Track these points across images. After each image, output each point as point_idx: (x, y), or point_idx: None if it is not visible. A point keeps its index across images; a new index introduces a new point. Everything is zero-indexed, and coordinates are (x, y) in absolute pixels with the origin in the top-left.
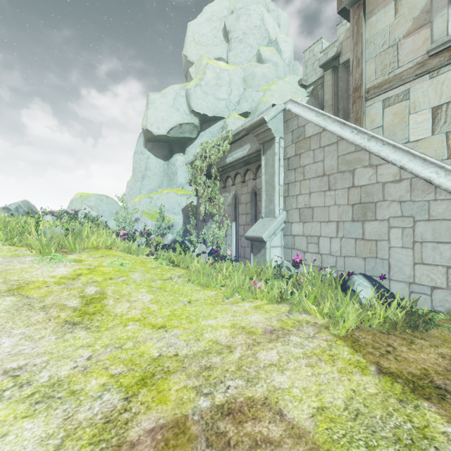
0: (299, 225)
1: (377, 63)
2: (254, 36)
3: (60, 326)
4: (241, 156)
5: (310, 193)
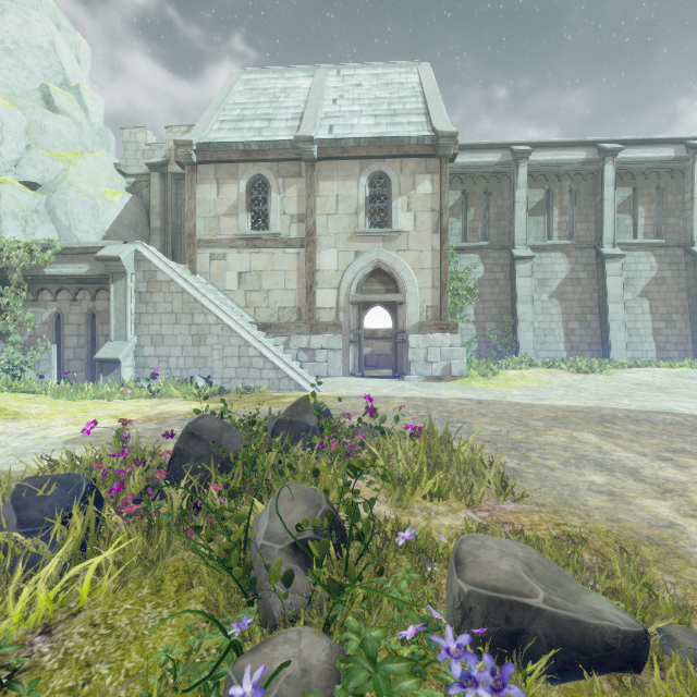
0: (151, 348)
1: (206, 223)
2: (36, 60)
3: (5, 420)
4: (75, 274)
5: (161, 324)
